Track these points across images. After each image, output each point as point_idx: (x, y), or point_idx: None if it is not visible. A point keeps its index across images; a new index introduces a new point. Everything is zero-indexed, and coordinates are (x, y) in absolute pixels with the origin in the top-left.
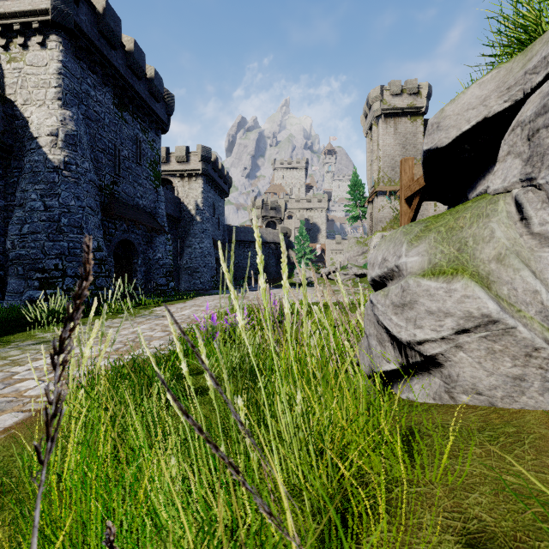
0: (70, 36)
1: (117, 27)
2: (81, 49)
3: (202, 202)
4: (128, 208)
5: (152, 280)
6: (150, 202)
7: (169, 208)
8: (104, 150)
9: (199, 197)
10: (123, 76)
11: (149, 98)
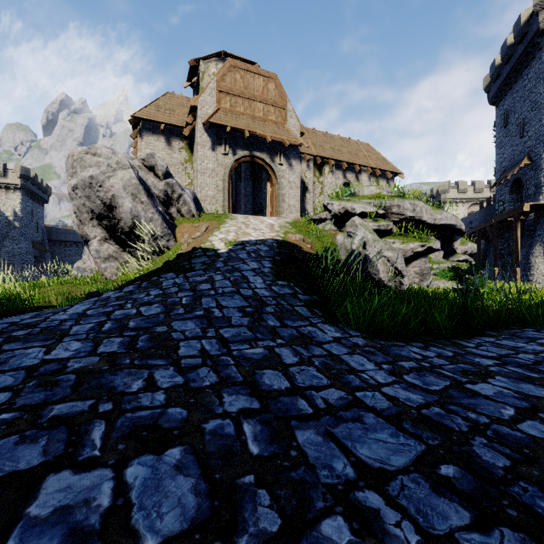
0: None
1: None
2: None
3: (20, 210)
4: None
5: None
6: None
7: None
8: None
9: (18, 207)
10: None
11: None
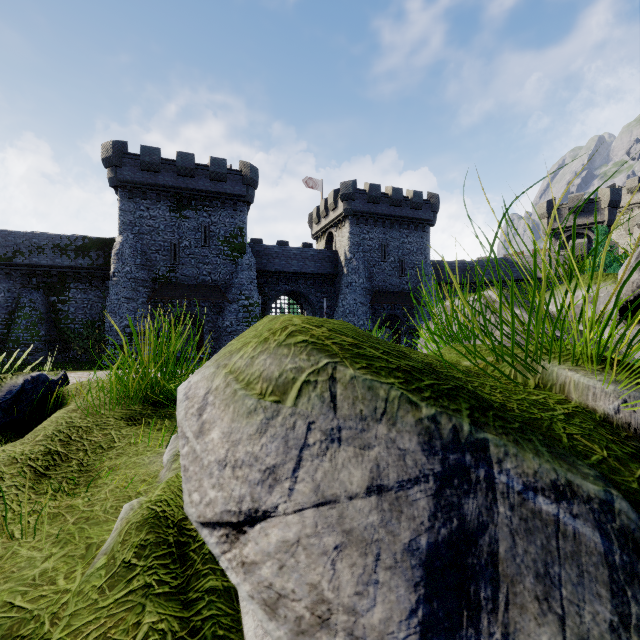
0: (124, 188)
1: (154, 156)
2: (131, 191)
3: (348, 249)
4: (181, 288)
5: (221, 345)
6: (224, 275)
7: (310, 267)
8: (159, 250)
9: (346, 245)
10: (173, 186)
11: (213, 184)
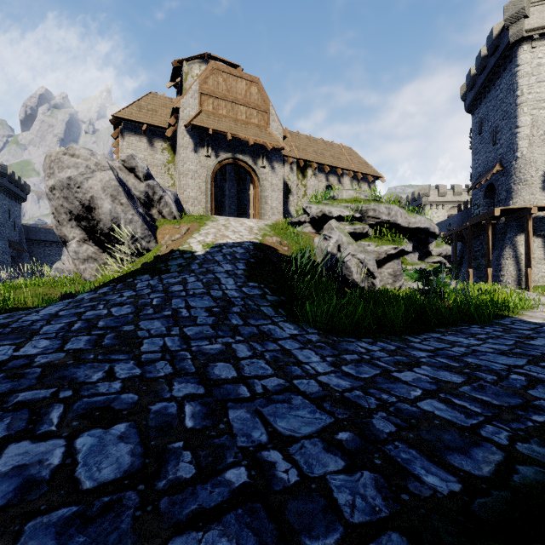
0: None
1: None
2: None
3: None
4: None
5: None
6: None
7: None
8: None
9: None
10: None
11: None
